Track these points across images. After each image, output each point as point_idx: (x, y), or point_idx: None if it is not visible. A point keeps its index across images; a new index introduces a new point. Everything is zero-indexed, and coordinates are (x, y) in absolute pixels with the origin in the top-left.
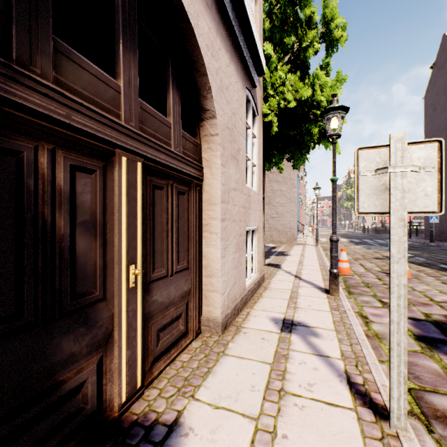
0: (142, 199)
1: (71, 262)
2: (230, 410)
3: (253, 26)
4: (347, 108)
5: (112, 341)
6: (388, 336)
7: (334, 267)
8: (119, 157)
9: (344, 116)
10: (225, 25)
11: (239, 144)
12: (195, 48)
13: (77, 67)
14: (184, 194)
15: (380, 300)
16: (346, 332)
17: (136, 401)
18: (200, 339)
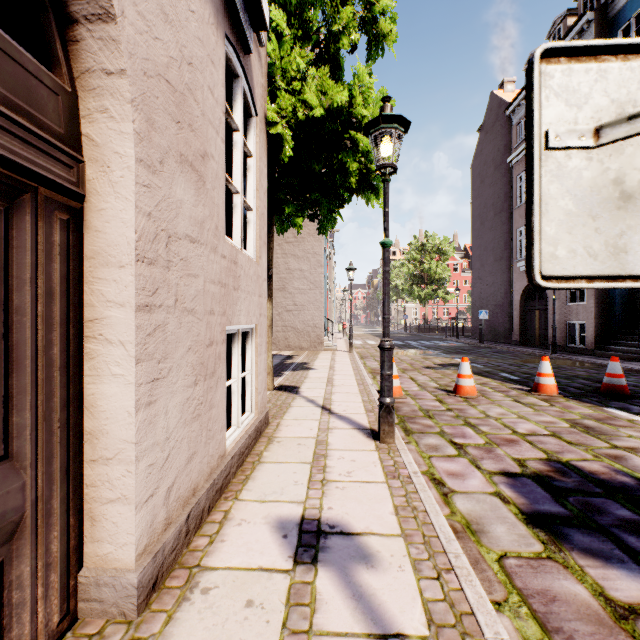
0: None
1: None
2: None
3: None
4: (407, 123)
5: None
6: (486, 524)
7: (388, 393)
8: None
9: (402, 137)
10: None
11: (206, 143)
12: None
13: None
14: None
15: (452, 442)
16: (422, 537)
17: None
18: None
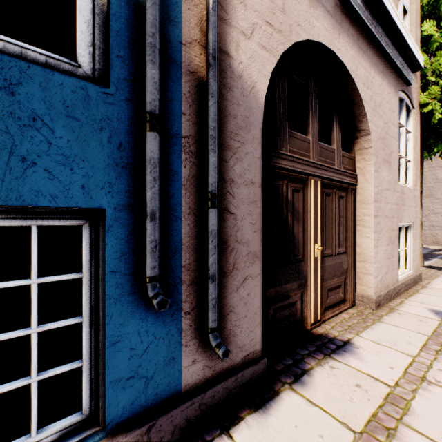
0: (320, 204)
1: (292, 238)
2: (389, 347)
3: (407, 38)
4: None
5: (306, 285)
6: None
7: None
8: (310, 181)
9: None
10: (377, 53)
11: (391, 148)
12: (354, 91)
13: (294, 139)
14: (342, 197)
15: None
16: None
17: (317, 327)
18: (354, 309)
